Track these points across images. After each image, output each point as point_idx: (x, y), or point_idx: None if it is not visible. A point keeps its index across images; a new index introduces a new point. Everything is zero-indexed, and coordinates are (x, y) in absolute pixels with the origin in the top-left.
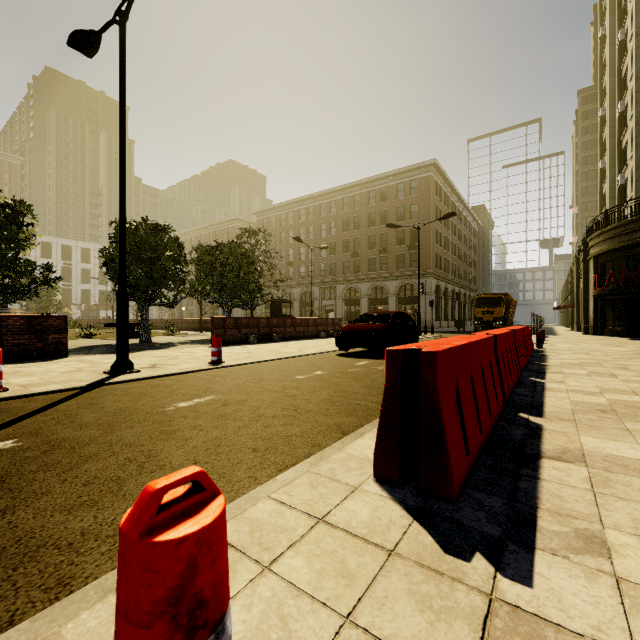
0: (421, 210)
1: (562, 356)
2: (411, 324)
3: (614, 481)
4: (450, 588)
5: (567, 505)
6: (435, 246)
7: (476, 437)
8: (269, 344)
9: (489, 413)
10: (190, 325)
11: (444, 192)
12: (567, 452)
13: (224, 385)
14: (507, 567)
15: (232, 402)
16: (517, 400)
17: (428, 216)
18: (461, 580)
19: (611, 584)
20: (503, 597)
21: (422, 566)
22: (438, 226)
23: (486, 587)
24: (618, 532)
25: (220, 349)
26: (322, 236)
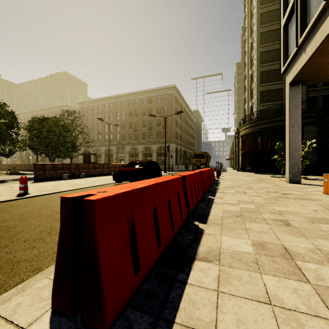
0: (168, 109)
1: (226, 183)
2: (157, 167)
3: (232, 277)
4: None
5: (197, 313)
6: (175, 128)
7: (152, 252)
8: (76, 179)
9: (173, 227)
10: (30, 168)
11: (180, 101)
12: (211, 252)
13: (11, 213)
14: None
15: (1, 229)
16: (197, 212)
17: (172, 113)
18: None
19: None
20: None
21: None
22: (177, 118)
23: None
24: None
25: (26, 185)
26: (117, 119)
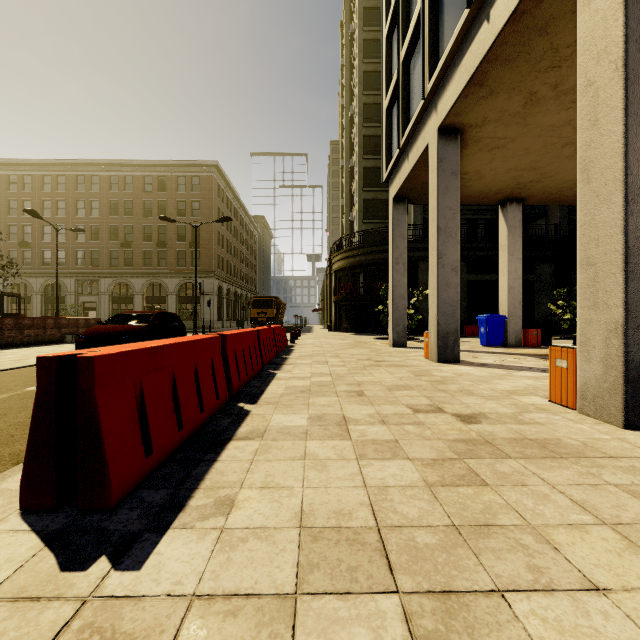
0: (203, 209)
1: (304, 350)
2: (178, 325)
3: (273, 447)
4: (40, 611)
5: (224, 478)
6: (218, 247)
7: (170, 435)
8: None
9: (202, 408)
10: None
11: (227, 196)
12: (255, 431)
13: None
14: (127, 559)
15: None
16: (245, 391)
17: (210, 216)
18: (61, 595)
19: (215, 537)
20: (101, 593)
21: (17, 600)
22: (221, 228)
23: (88, 590)
24: (249, 489)
25: None
26: (79, 216)
